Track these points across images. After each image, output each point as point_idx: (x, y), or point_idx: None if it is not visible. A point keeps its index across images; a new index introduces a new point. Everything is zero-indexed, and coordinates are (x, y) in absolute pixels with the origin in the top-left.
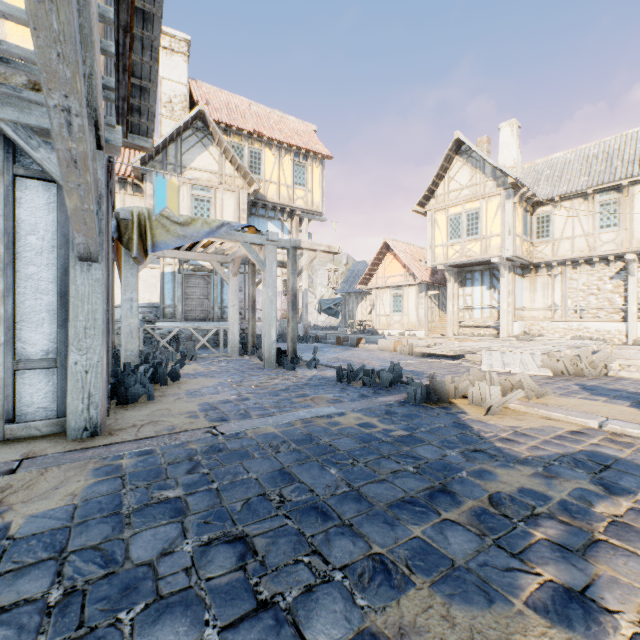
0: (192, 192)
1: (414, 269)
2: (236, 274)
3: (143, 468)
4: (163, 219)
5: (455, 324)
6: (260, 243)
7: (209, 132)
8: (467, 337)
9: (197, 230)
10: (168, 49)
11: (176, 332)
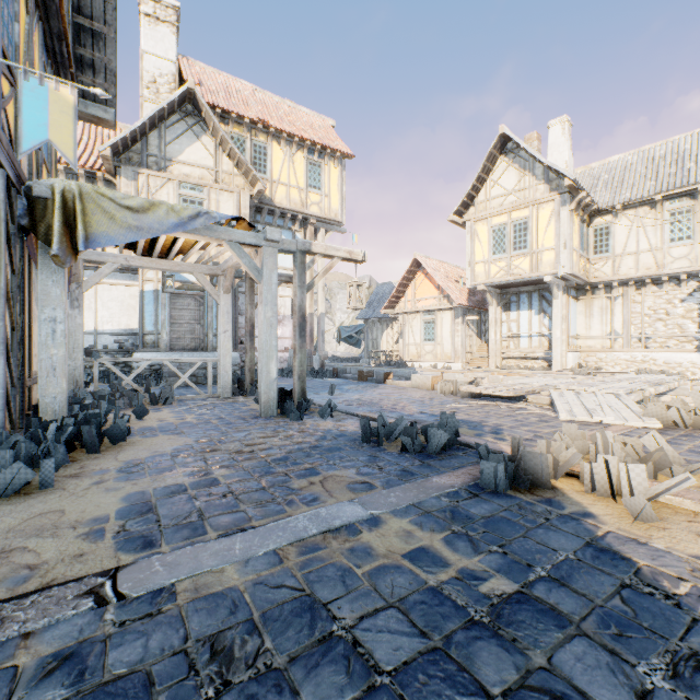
0: (180, 191)
1: (449, 290)
2: (229, 290)
3: None
4: (104, 201)
5: (498, 355)
6: (254, 243)
7: (201, 118)
8: (513, 370)
9: (159, 220)
10: (152, 17)
11: (159, 365)
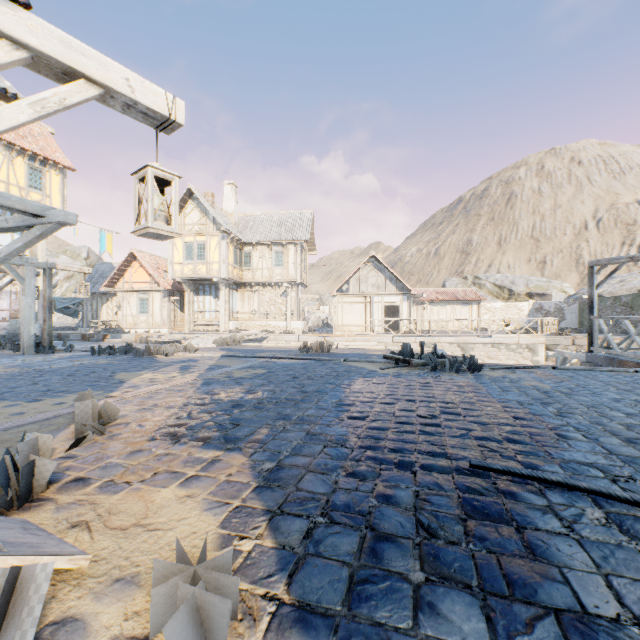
0: None
1: (159, 278)
2: None
3: (12, 375)
4: None
5: (192, 323)
6: (21, 264)
7: None
8: (198, 332)
9: None
10: None
11: None
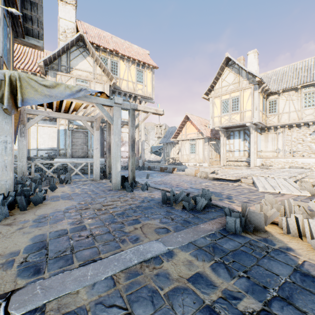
0: (76, 83)
1: (202, 130)
2: (98, 128)
3: None
4: (32, 81)
5: (224, 159)
6: (109, 105)
7: (87, 48)
8: (232, 167)
9: (60, 92)
10: (63, 1)
11: (66, 164)
